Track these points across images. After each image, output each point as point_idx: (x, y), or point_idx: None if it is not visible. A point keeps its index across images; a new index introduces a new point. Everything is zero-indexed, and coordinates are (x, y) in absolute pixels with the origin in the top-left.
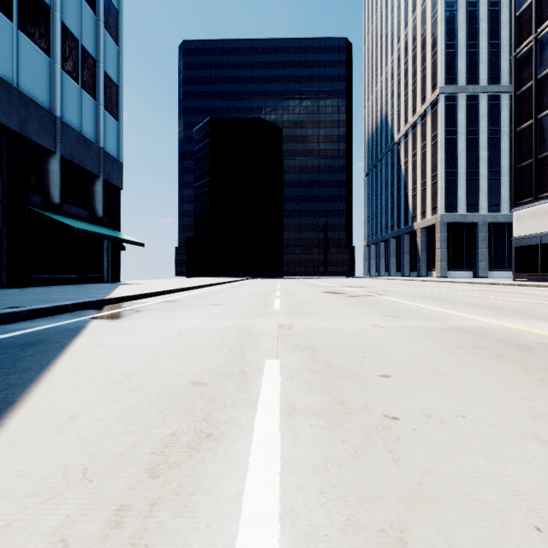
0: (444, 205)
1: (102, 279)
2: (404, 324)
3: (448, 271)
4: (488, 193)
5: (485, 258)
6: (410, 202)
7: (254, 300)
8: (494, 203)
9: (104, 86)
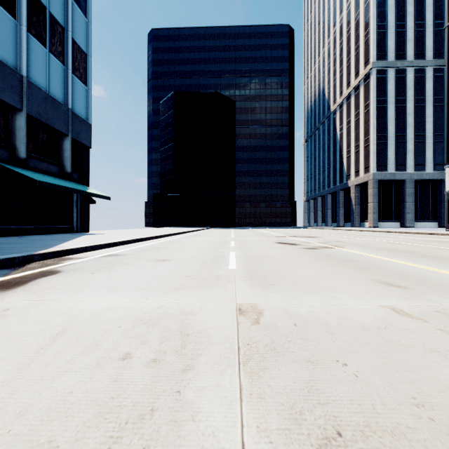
0: (376, 164)
1: (71, 229)
2: (440, 308)
3: (379, 222)
4: (414, 154)
5: (412, 210)
6: (345, 163)
7: (207, 253)
8: (420, 163)
9: (73, 53)
